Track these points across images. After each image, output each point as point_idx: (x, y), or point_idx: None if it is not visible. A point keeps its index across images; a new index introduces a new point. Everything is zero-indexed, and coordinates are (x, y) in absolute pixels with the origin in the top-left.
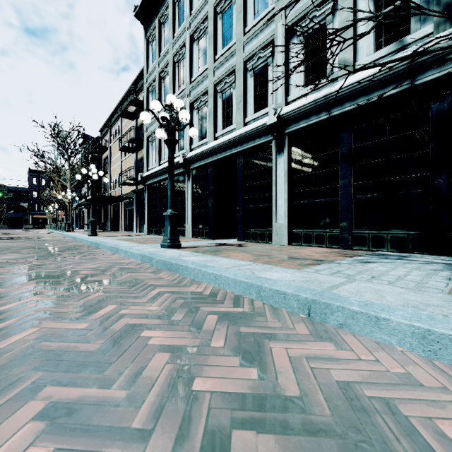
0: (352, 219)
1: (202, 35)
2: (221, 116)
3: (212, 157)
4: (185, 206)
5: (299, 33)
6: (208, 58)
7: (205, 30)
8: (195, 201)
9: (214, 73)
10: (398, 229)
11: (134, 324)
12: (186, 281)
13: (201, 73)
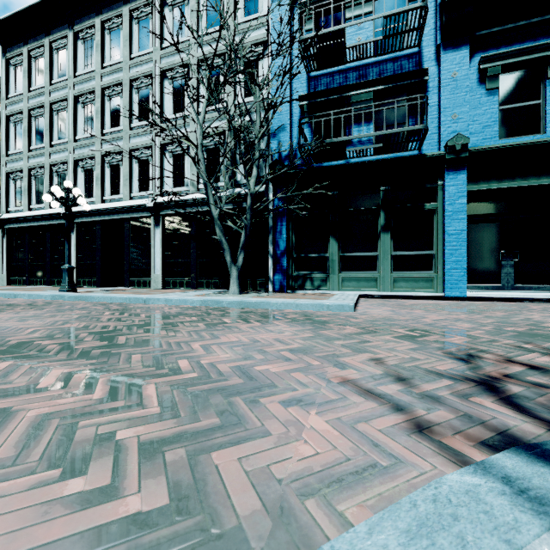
0: (197, 272)
1: (88, 103)
2: (109, 184)
3: (100, 217)
4: None
5: (170, 151)
6: (96, 129)
7: (92, 101)
8: (81, 253)
9: (102, 144)
10: (216, 278)
11: (85, 307)
12: (95, 302)
13: (88, 137)
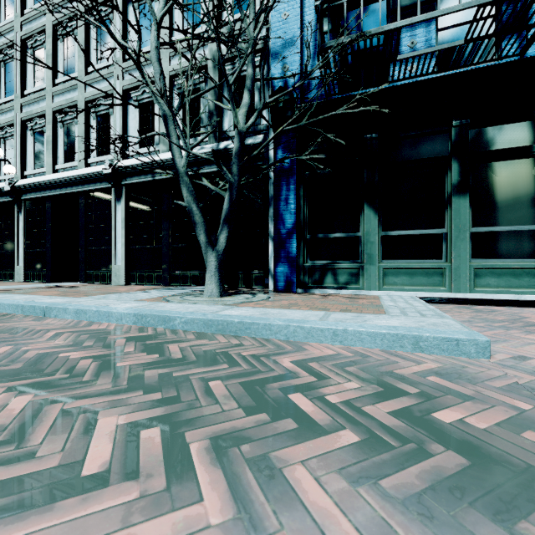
0: (170, 262)
1: (39, 47)
2: (62, 148)
3: (51, 191)
4: (15, 243)
5: (135, 99)
6: (46, 78)
7: (43, 44)
8: (30, 238)
9: (53, 98)
10: (195, 270)
11: None
12: None
13: (37, 90)
